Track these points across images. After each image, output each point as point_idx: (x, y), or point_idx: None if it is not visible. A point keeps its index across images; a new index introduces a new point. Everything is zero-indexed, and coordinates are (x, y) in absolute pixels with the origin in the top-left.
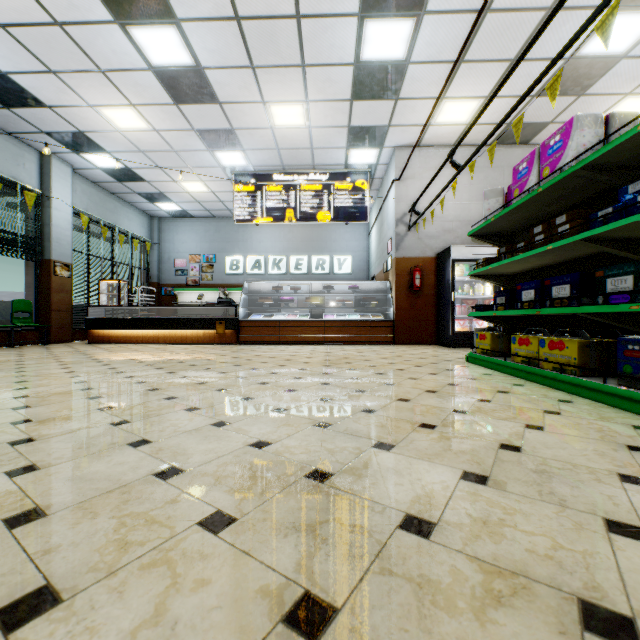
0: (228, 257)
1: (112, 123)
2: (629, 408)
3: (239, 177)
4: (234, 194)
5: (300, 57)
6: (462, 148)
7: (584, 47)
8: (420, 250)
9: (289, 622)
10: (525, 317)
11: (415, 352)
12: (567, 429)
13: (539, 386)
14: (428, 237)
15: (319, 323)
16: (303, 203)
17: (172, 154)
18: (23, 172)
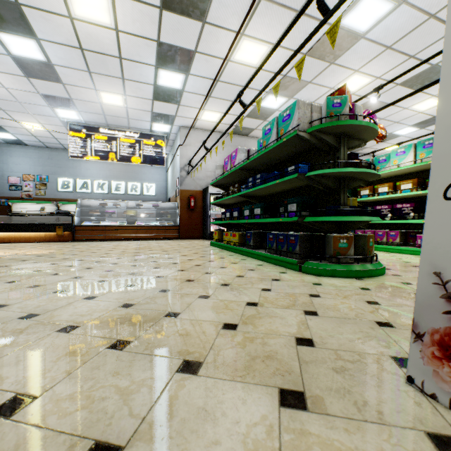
0: (60, 178)
1: None
2: (247, 255)
3: (73, 126)
4: (69, 137)
5: (121, 74)
6: (216, 133)
7: (261, 103)
8: (194, 186)
9: (126, 286)
10: (233, 224)
11: (189, 242)
12: (221, 261)
13: (229, 252)
14: (198, 179)
15: (133, 227)
16: (122, 150)
17: (16, 103)
18: None
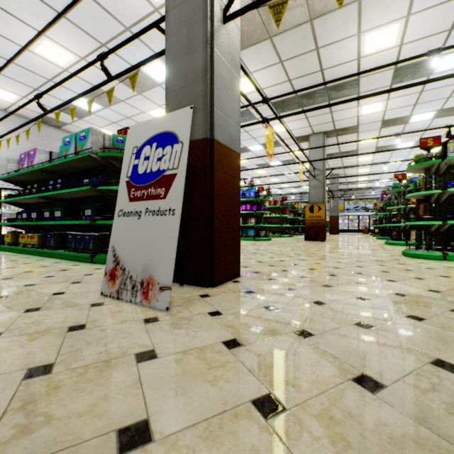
0: None
1: None
2: (46, 256)
3: None
4: None
5: None
6: (12, 114)
7: (74, 102)
8: None
9: None
10: (35, 225)
11: None
12: (10, 263)
13: (25, 255)
14: None
15: None
16: None
17: None
18: None
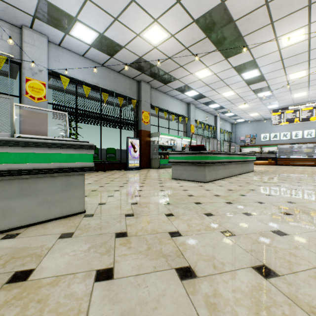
0: (261, 134)
1: (239, 107)
2: None
3: (274, 110)
4: (271, 116)
5: (307, 85)
6: None
7: None
8: None
9: None
10: None
11: None
12: None
13: None
14: None
15: (311, 159)
16: (302, 115)
17: (251, 109)
18: (212, 122)
